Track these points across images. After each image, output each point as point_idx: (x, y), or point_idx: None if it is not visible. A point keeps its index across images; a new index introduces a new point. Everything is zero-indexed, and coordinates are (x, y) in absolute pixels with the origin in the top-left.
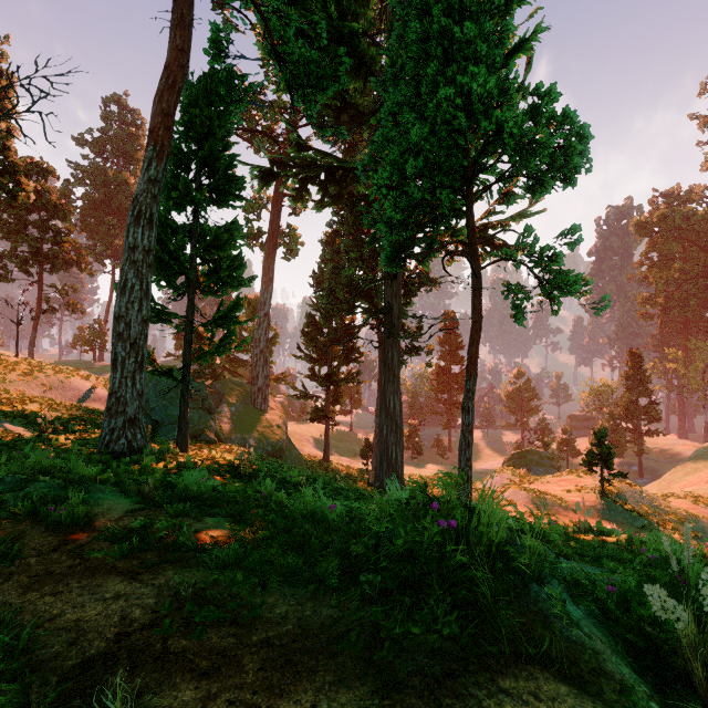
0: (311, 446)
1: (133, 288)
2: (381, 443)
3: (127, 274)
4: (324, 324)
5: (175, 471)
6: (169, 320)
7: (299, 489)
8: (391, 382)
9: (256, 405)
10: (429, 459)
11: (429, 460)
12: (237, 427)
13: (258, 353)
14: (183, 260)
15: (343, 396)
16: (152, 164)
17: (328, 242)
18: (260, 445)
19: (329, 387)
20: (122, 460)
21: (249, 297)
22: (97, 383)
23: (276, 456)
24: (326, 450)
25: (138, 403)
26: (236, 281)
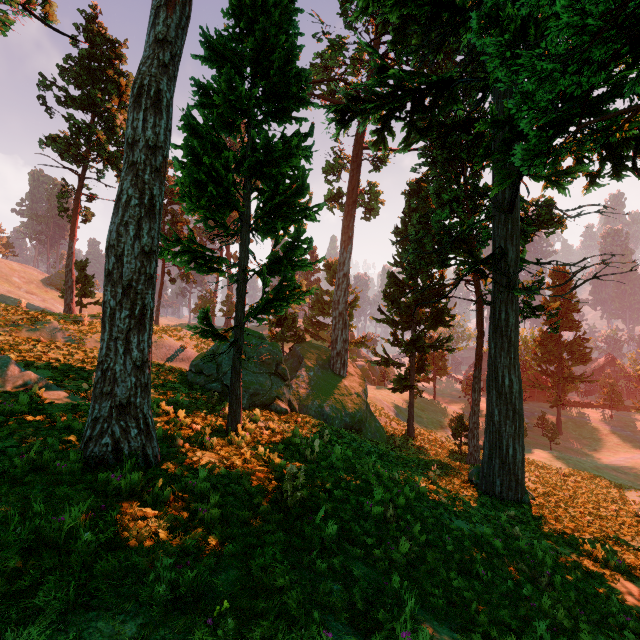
0: (392, 414)
1: (128, 202)
2: (490, 431)
3: (123, 183)
4: (408, 284)
5: (154, 517)
6: (221, 269)
7: (383, 532)
8: (504, 351)
9: (334, 370)
10: (533, 441)
11: (533, 442)
12: (314, 393)
13: (336, 315)
14: (227, 184)
15: (429, 364)
16: (159, 15)
17: (411, 194)
18: (338, 415)
19: (413, 354)
20: (88, 478)
21: (330, 260)
22: (186, 343)
23: (354, 428)
24: (410, 424)
25: (135, 379)
26: (296, 211)
